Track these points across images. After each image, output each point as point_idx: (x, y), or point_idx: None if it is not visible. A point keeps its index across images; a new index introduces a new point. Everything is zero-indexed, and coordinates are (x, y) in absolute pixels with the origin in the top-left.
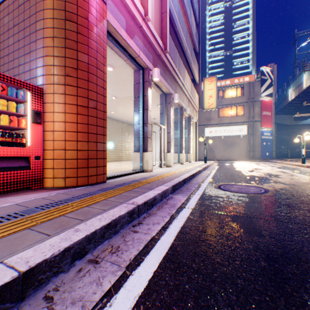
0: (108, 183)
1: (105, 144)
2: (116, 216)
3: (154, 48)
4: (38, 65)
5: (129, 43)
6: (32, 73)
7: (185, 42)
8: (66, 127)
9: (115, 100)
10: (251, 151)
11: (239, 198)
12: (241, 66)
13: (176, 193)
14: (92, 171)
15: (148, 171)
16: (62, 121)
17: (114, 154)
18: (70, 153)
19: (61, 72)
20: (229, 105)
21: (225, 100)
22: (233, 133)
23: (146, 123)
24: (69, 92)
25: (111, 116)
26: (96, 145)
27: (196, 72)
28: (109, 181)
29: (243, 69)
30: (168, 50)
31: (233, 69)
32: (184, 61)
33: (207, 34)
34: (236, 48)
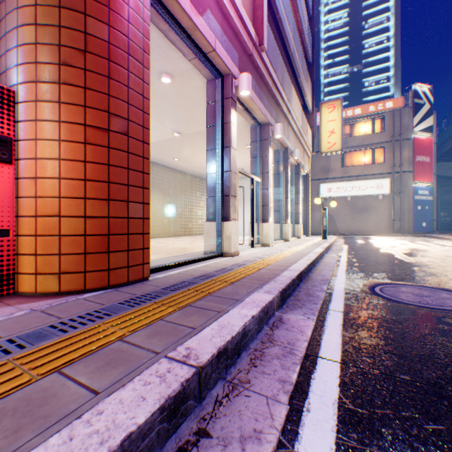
0: (151, 283)
1: (146, 206)
2: (113, 445)
3: (242, 40)
4: (9, 46)
5: (195, 21)
6: (1, 65)
7: (292, 41)
8: (62, 169)
9: (178, 139)
10: (397, 220)
11: (437, 326)
12: (377, 87)
13: (287, 307)
14: (118, 258)
15: (231, 254)
16: (54, 158)
17: (179, 224)
18: (70, 223)
19: (51, 57)
20: (360, 147)
21: (354, 139)
22: (366, 192)
23: (227, 170)
24: (68, 99)
25: (175, 165)
26: (127, 207)
27: (309, 93)
28: (156, 276)
29: (380, 93)
30: (266, 46)
31: (364, 93)
32: (289, 74)
33: (321, 41)
34: (368, 60)
